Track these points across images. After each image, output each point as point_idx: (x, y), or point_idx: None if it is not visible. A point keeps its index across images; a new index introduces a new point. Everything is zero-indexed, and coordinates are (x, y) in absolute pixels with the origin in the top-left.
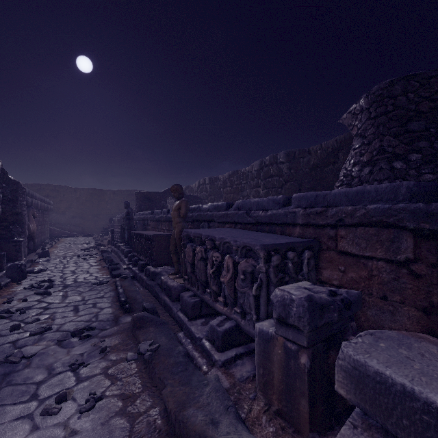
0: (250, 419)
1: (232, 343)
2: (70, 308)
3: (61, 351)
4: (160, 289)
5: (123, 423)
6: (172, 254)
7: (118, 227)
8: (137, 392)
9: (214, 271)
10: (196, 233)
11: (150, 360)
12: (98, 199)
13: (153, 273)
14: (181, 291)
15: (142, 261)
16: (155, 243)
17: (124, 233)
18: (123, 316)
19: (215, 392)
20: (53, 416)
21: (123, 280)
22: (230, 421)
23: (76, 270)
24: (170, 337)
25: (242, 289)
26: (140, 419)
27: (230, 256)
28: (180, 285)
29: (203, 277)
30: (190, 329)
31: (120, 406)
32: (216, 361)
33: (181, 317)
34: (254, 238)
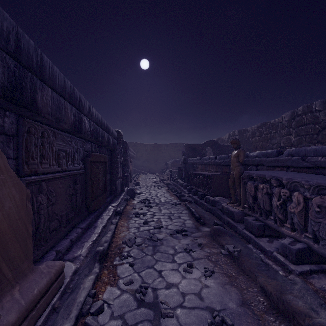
0: None
1: (304, 260)
2: (166, 217)
3: (174, 240)
4: (221, 213)
5: (234, 290)
6: (230, 189)
7: (175, 168)
8: (234, 275)
9: (280, 203)
10: (259, 174)
11: (237, 257)
12: (157, 150)
13: (213, 201)
14: (242, 216)
15: (200, 192)
16: (212, 180)
17: (182, 172)
18: (201, 227)
19: (305, 290)
20: (190, 274)
21: (190, 203)
22: None
23: (157, 195)
24: (244, 246)
25: (317, 219)
26: (245, 292)
27: (299, 193)
28: (240, 211)
29: (267, 207)
30: (259, 243)
31: (227, 280)
32: (293, 270)
33: (247, 233)
34: (324, 179)
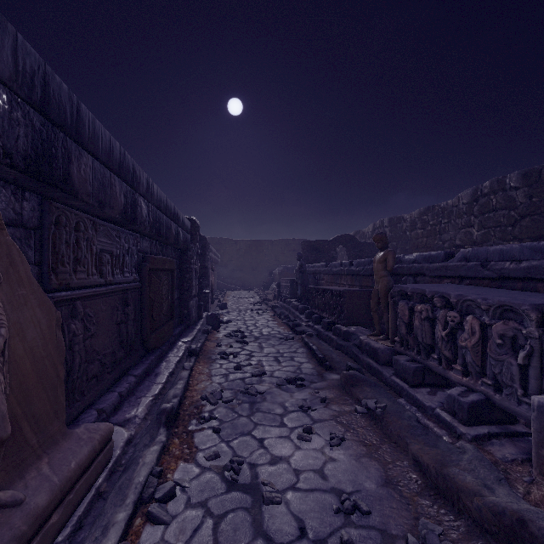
0: (532, 500)
1: (481, 419)
2: (271, 359)
3: (284, 394)
4: (359, 351)
5: (375, 465)
6: (373, 313)
7: (286, 281)
8: (376, 443)
9: (446, 333)
10: (416, 289)
11: (380, 417)
12: (257, 251)
13: (346, 332)
14: (390, 355)
15: (325, 318)
16: (345, 299)
17: (297, 287)
18: (326, 373)
19: (478, 460)
20: (307, 442)
21: (309, 337)
22: (508, 492)
23: (256, 324)
24: (392, 400)
25: (499, 356)
26: (390, 466)
27: (474, 317)
28: (387, 348)
29: (428, 340)
30: (415, 396)
31: (365, 451)
32: (463, 433)
33: (397, 382)
34: (510, 296)
